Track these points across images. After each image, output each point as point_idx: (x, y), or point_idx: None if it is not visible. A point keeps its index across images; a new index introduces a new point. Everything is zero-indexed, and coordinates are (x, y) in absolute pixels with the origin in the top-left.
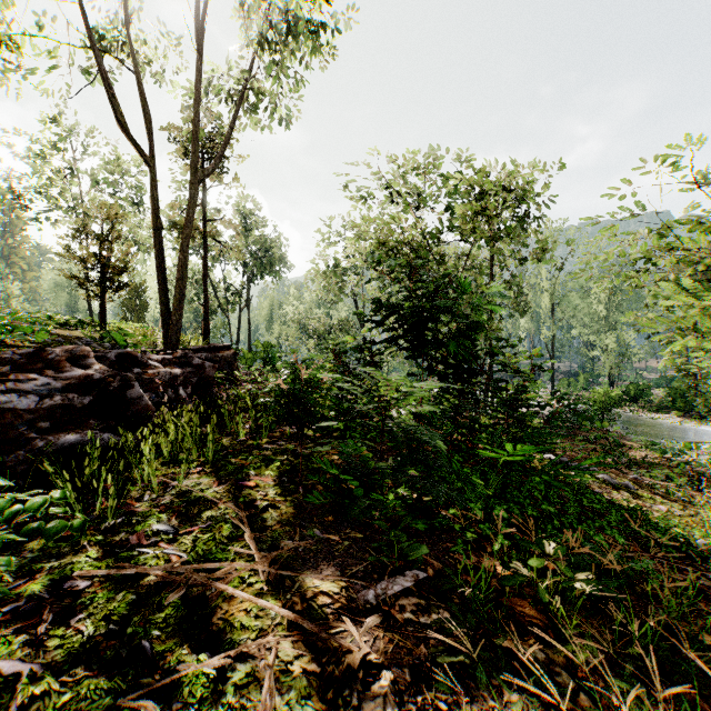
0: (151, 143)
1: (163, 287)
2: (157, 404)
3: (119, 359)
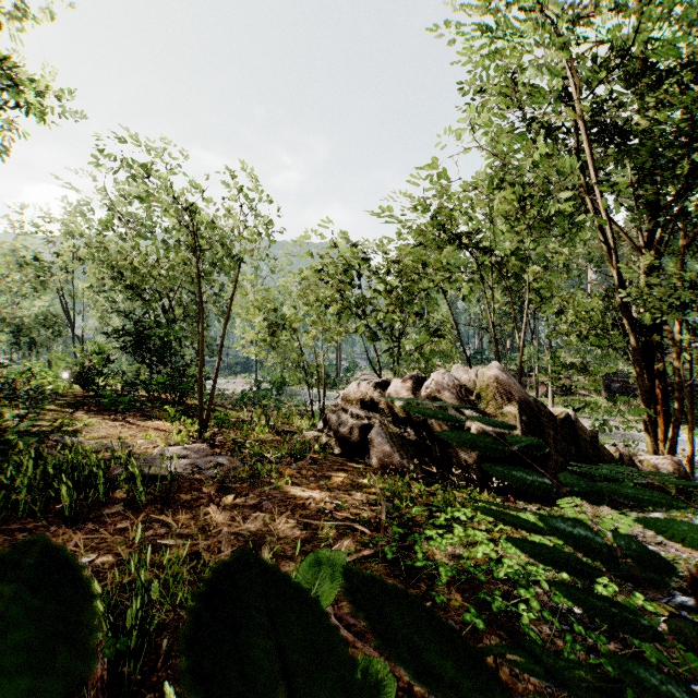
0: None
1: None
2: None
3: None
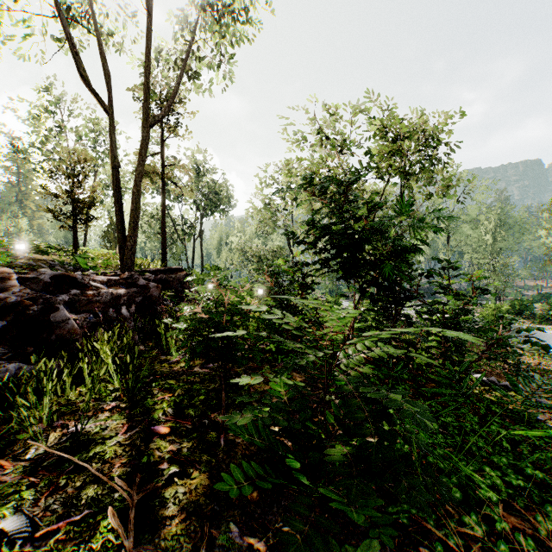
0: (110, 93)
1: (120, 217)
2: (94, 325)
3: (55, 280)
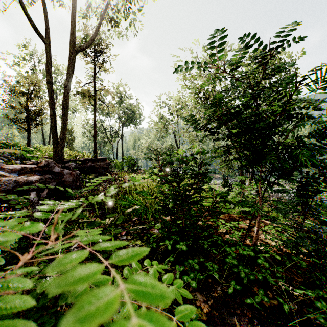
0: (47, 29)
1: (53, 120)
2: None
3: None
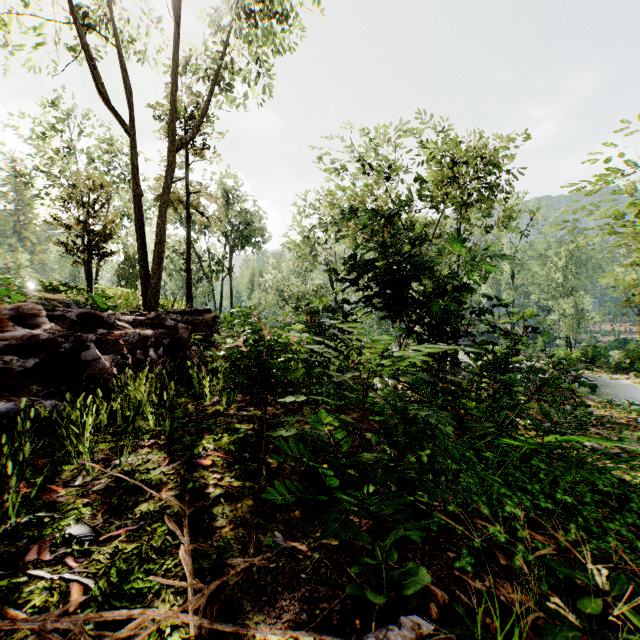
0: (132, 113)
1: (143, 251)
2: (122, 366)
3: (81, 319)
